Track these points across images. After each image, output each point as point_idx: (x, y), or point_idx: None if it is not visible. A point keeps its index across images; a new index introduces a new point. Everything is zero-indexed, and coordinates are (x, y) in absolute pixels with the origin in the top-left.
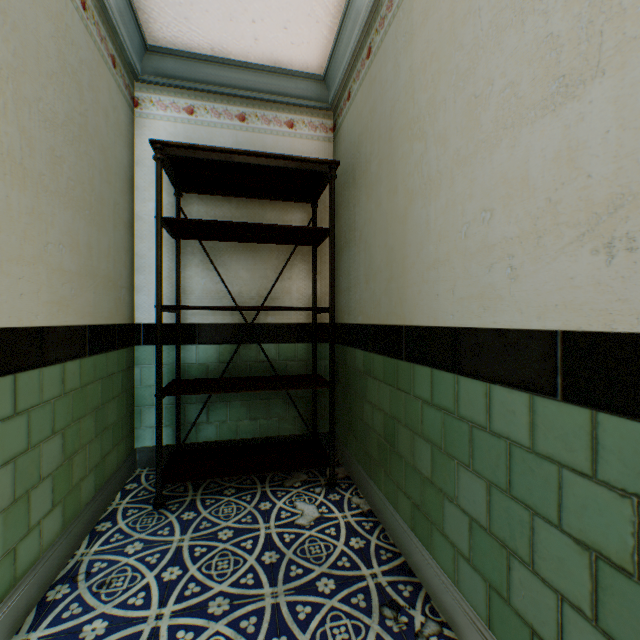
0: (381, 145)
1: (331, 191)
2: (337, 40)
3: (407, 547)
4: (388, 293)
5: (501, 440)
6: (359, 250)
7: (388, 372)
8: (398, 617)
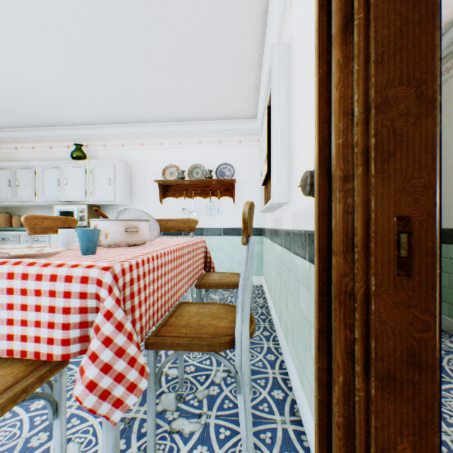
0: None
1: None
2: None
3: None
4: None
5: (452, 260)
6: None
7: None
8: None
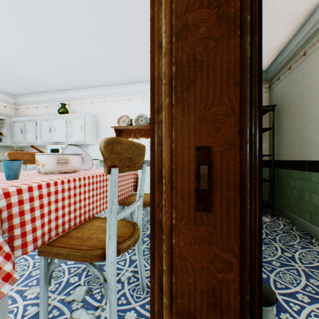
0: (295, 101)
1: (272, 115)
2: (274, 61)
3: (308, 228)
4: (299, 150)
5: None
6: (284, 134)
7: (299, 175)
8: (306, 239)
